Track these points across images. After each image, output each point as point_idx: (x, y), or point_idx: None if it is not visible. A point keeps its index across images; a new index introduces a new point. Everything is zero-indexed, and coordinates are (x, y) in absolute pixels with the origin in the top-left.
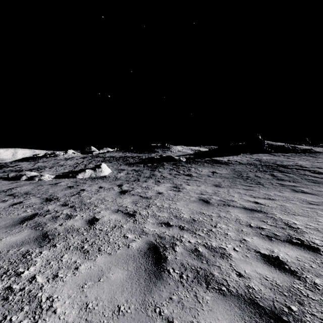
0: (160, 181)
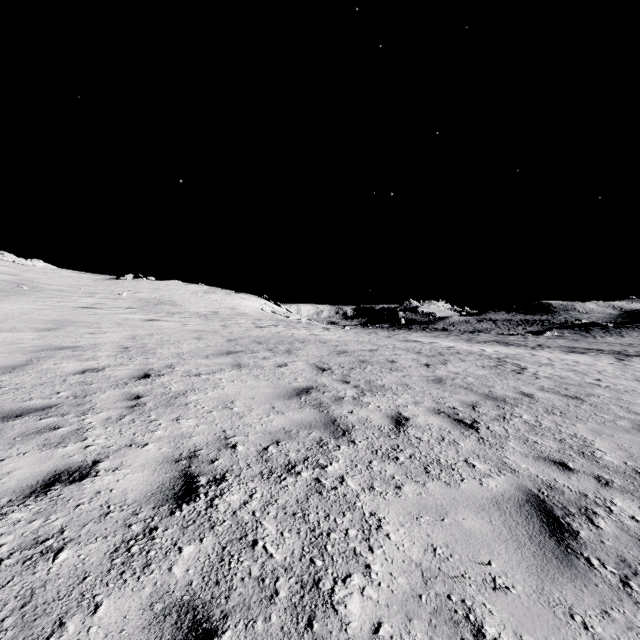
0: (604, 337)
